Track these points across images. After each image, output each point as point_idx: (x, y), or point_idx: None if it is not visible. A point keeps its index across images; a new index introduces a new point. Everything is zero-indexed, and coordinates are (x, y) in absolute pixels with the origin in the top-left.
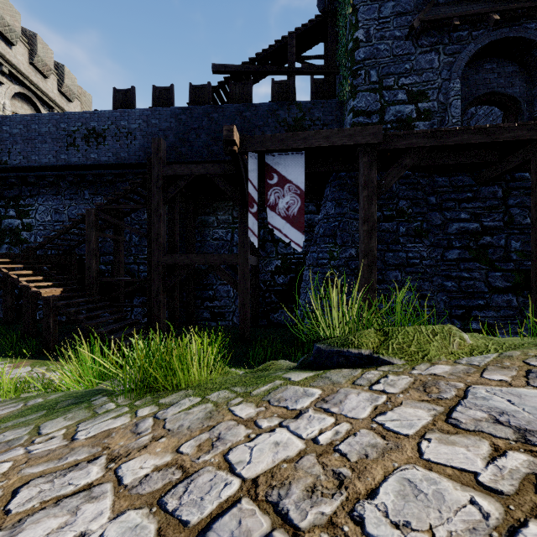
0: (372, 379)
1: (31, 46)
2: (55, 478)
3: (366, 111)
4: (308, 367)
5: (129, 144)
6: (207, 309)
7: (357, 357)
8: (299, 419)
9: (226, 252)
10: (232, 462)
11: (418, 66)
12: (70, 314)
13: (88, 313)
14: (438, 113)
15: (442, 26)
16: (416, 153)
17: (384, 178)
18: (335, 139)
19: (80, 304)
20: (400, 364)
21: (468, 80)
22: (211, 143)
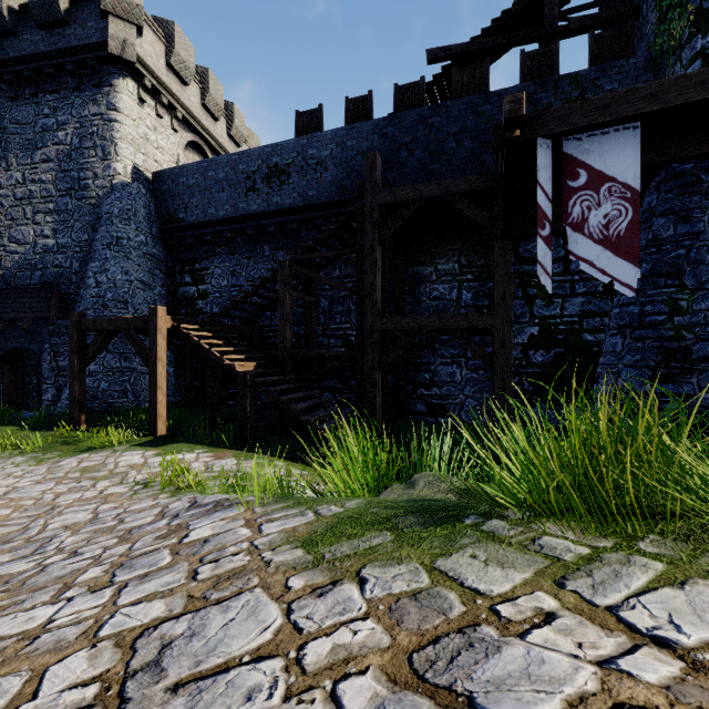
0: None
1: (203, 84)
2: None
3: None
4: None
5: (318, 179)
6: (422, 398)
7: None
8: None
9: None
10: None
11: None
12: (269, 394)
13: (288, 395)
14: None
15: None
16: None
17: None
18: None
19: None
20: None
21: None
22: (430, 160)
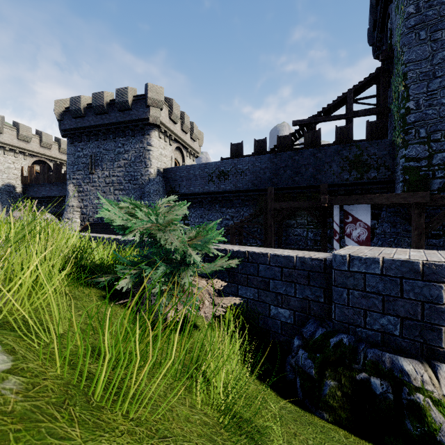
0: None
1: (182, 120)
2: None
3: (416, 158)
4: None
5: (242, 179)
6: None
7: None
8: None
9: (302, 243)
10: None
11: None
12: None
13: None
14: None
15: None
16: None
17: (431, 223)
18: (393, 200)
19: None
20: None
21: None
22: (294, 175)
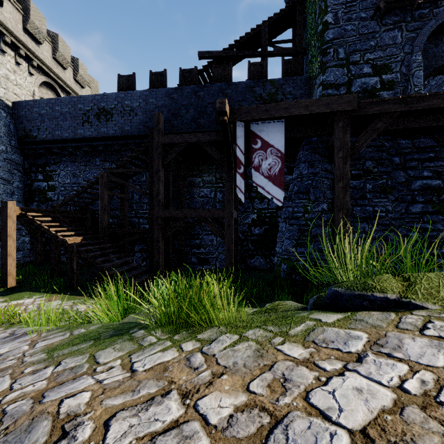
0: (416, 324)
1: (54, 44)
2: (139, 412)
3: (334, 84)
4: (326, 309)
5: (131, 120)
6: (194, 255)
7: (383, 301)
8: (364, 364)
9: (210, 207)
10: (321, 408)
11: (382, 43)
12: (89, 258)
13: (103, 257)
14: (401, 83)
15: (405, 5)
16: (387, 118)
17: (358, 140)
18: (313, 108)
19: (92, 250)
20: (436, 309)
21: (428, 53)
22: (198, 116)
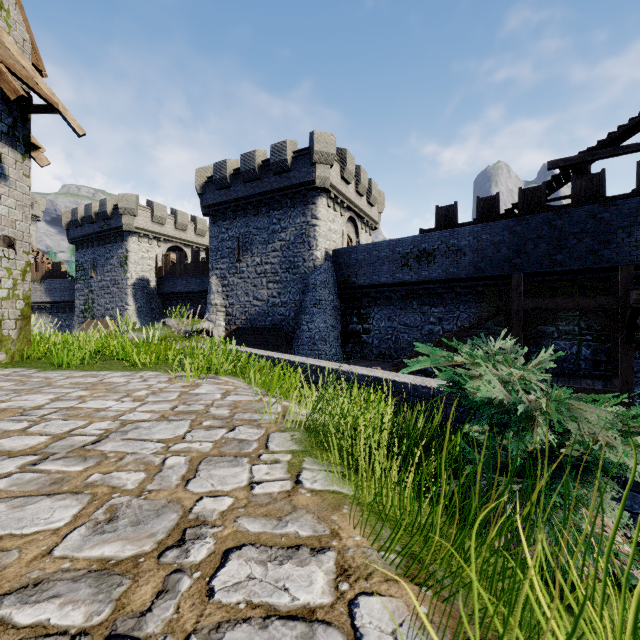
0: None
1: (356, 177)
2: None
3: None
4: None
5: (458, 260)
6: None
7: None
8: None
9: (569, 365)
10: None
11: None
12: None
13: None
14: None
15: None
16: None
17: None
18: None
19: None
20: None
21: None
22: (553, 251)
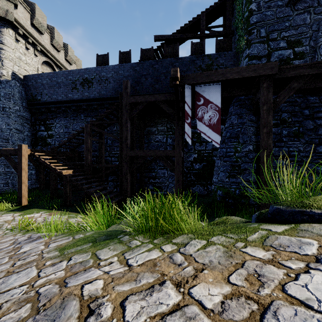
0: None
1: (51, 34)
2: (145, 297)
3: (257, 56)
4: (269, 222)
5: (106, 86)
6: (151, 184)
7: (320, 216)
8: None
9: (162, 149)
10: (300, 299)
11: (294, 23)
12: (78, 185)
13: (87, 184)
14: (309, 54)
15: None
16: (302, 79)
17: (278, 97)
18: (243, 73)
19: (78, 180)
20: None
21: None
22: (154, 83)
